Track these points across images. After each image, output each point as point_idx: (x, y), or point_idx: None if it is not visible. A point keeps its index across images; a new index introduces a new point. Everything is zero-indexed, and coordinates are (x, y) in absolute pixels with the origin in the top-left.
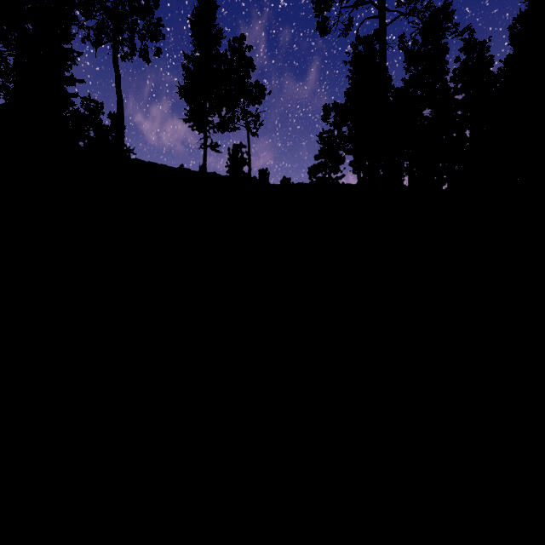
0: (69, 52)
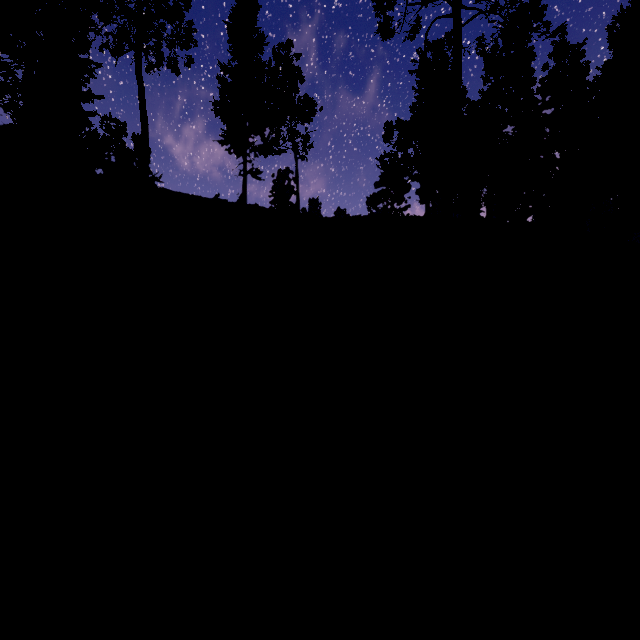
0: (86, 63)
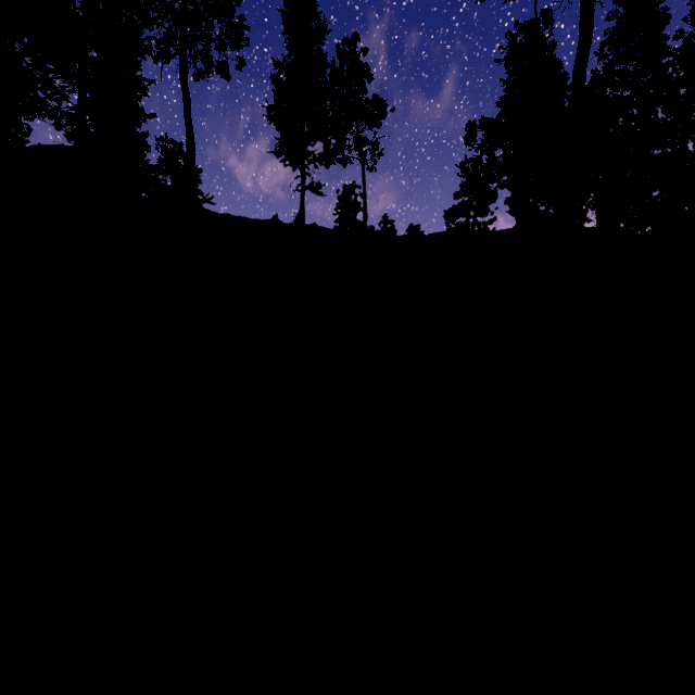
0: (138, 81)
